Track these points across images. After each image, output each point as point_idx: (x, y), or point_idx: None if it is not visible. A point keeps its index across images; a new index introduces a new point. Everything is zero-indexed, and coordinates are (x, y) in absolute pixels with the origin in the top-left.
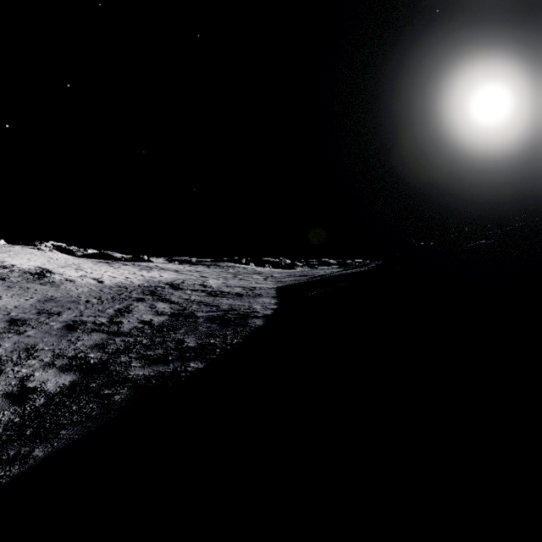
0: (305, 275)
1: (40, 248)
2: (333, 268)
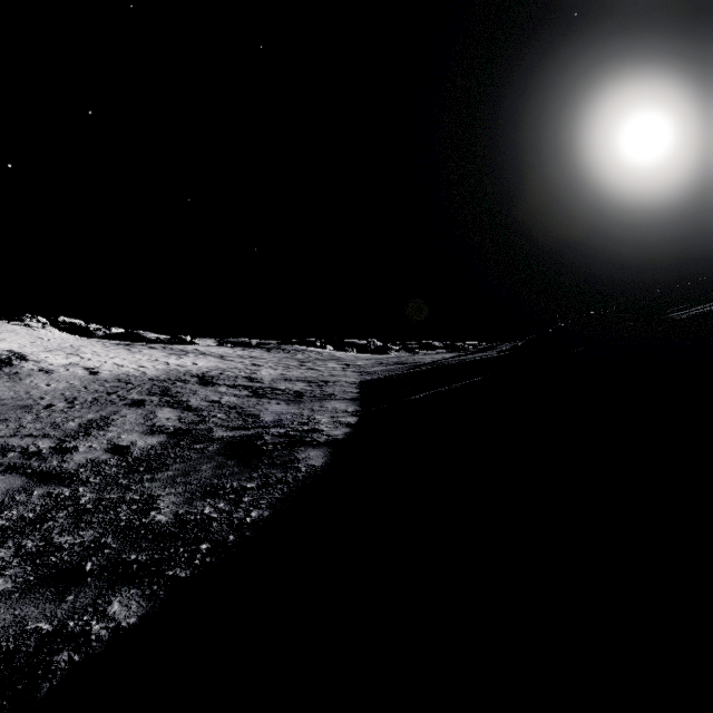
0: (403, 363)
1: (28, 324)
2: (442, 353)
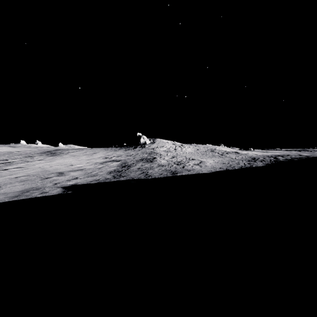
0: None
1: (221, 146)
2: None
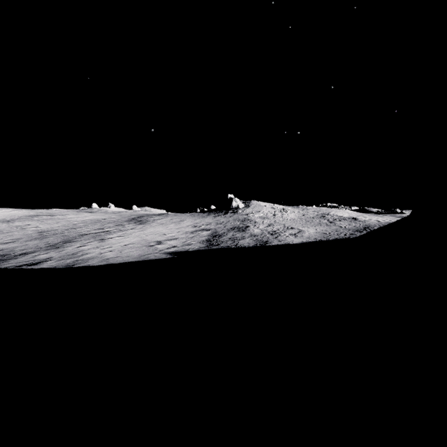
0: None
1: (340, 208)
2: None
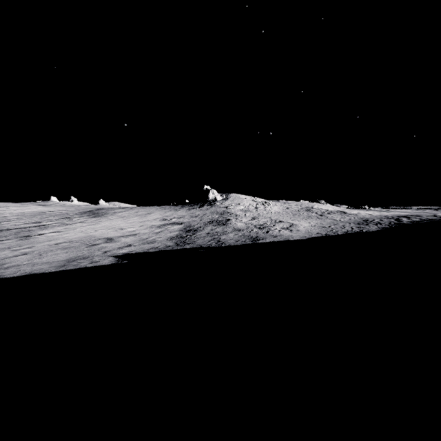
0: None
1: (321, 203)
2: None
